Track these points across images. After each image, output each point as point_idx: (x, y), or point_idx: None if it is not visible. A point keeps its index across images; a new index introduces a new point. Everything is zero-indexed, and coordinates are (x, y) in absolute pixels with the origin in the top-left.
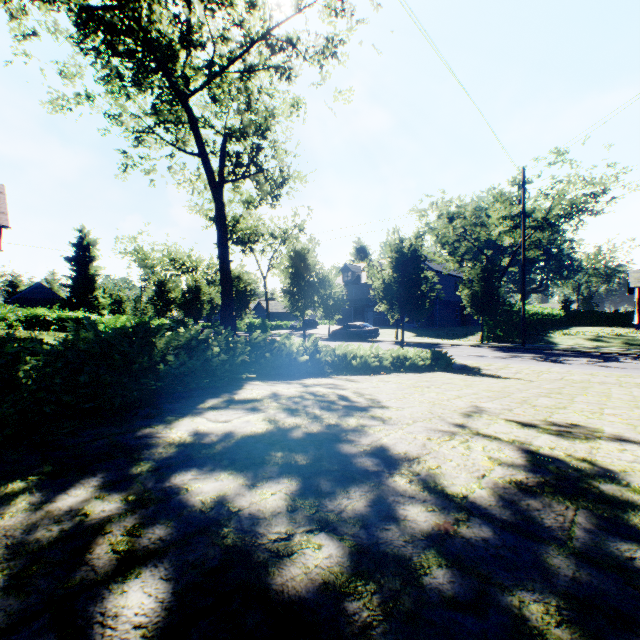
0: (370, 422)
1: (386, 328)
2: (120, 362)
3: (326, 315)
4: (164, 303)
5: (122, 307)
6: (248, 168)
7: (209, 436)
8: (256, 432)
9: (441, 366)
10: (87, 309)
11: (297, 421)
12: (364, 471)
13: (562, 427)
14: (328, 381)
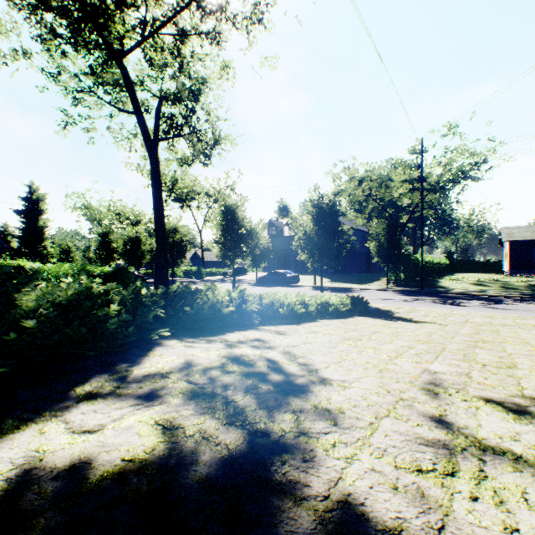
0: (316, 423)
1: (305, 274)
2: None
3: (254, 263)
4: (108, 252)
5: (70, 256)
6: (181, 127)
7: (39, 481)
8: (131, 462)
9: (359, 310)
10: (36, 258)
11: (206, 425)
12: None
13: None
14: (255, 335)
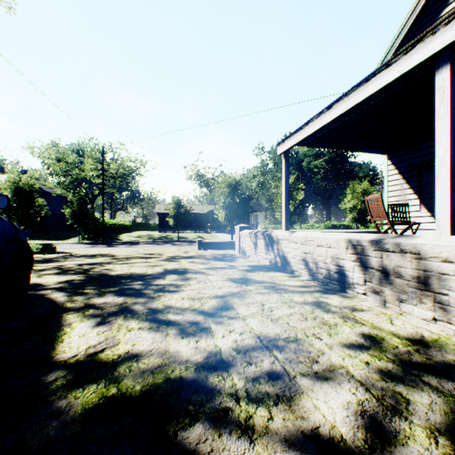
0: None
1: None
2: None
3: None
4: None
5: None
6: None
7: None
8: None
9: (49, 252)
10: None
11: None
12: None
13: None
14: None
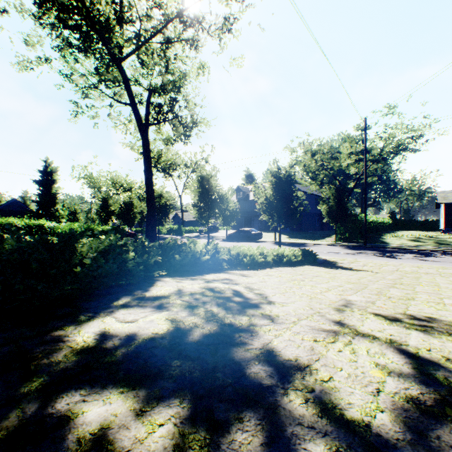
0: (261, 321)
1: (267, 232)
2: (38, 268)
3: (224, 223)
4: (107, 214)
5: (76, 217)
6: (167, 115)
7: (112, 339)
8: (157, 334)
9: (309, 261)
10: (50, 218)
11: (196, 320)
12: (258, 386)
13: (423, 321)
14: (225, 276)
